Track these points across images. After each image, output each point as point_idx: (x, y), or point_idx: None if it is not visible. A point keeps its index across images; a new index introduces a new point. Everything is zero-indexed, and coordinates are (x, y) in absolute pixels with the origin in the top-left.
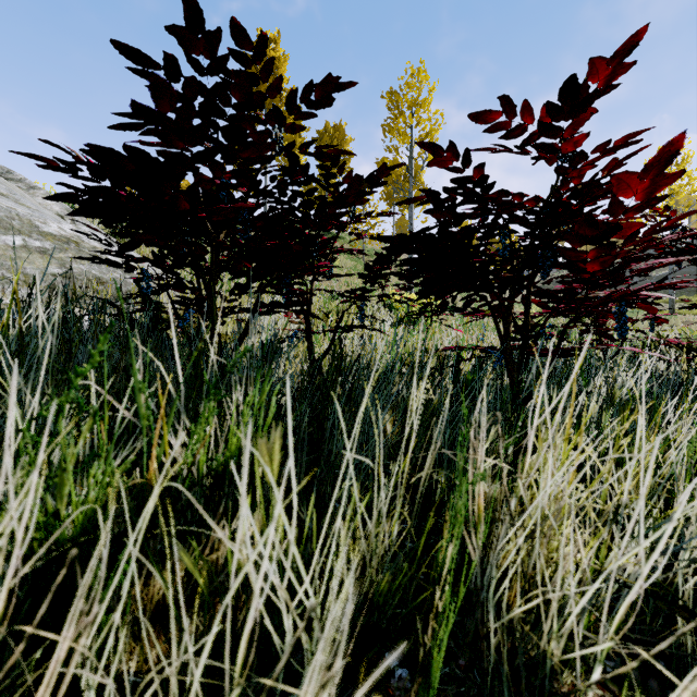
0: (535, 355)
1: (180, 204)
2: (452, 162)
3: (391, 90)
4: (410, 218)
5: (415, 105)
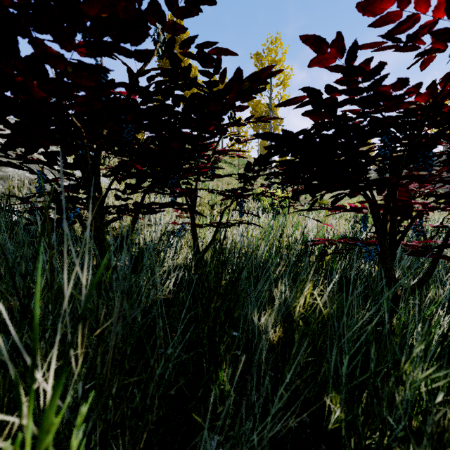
0: (419, 256)
1: (33, 90)
2: (335, 59)
3: (257, 53)
4: None
5: (273, 62)
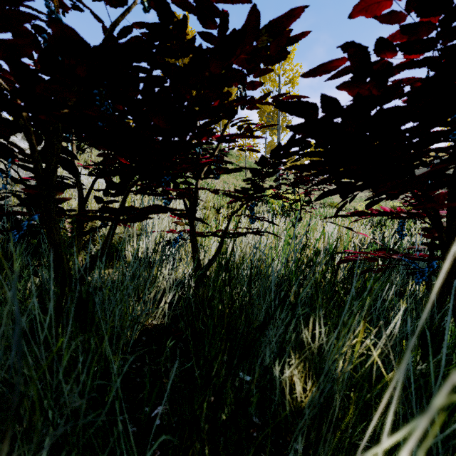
0: None
1: None
2: (391, 2)
3: None
4: (278, 139)
5: None
